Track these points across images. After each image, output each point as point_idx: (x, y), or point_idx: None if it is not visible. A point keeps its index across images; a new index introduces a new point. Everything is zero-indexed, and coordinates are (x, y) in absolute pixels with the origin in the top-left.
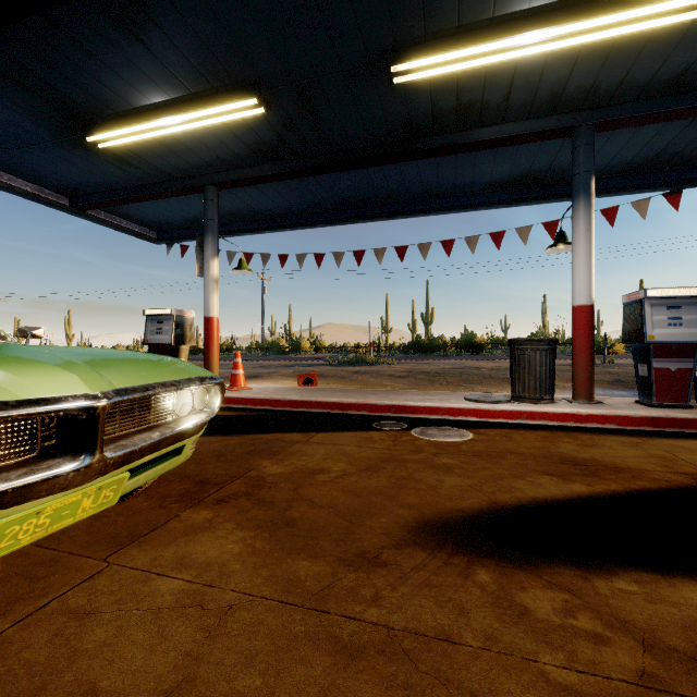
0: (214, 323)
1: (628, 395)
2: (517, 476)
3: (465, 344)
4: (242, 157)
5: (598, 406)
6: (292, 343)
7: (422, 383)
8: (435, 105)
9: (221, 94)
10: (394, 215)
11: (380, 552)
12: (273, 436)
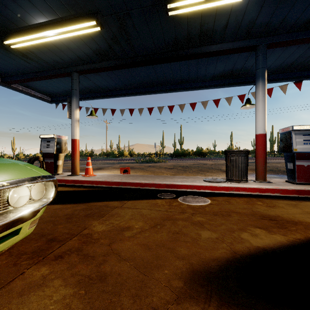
0: (76, 142)
1: (277, 177)
2: (242, 229)
3: (198, 153)
4: (90, 57)
5: (269, 184)
6: (120, 152)
7: (180, 172)
8: (189, 30)
9: (76, 18)
10: (167, 90)
11: (166, 309)
12: (103, 203)
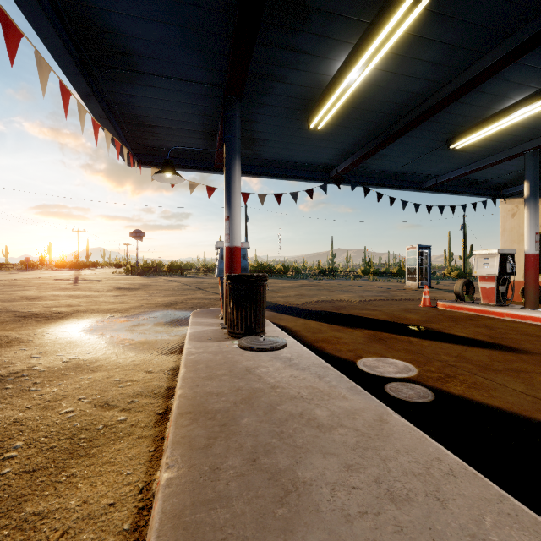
0: None
1: (112, 324)
2: (428, 346)
3: None
4: None
5: None
6: None
7: None
8: None
9: None
10: None
11: None
12: None
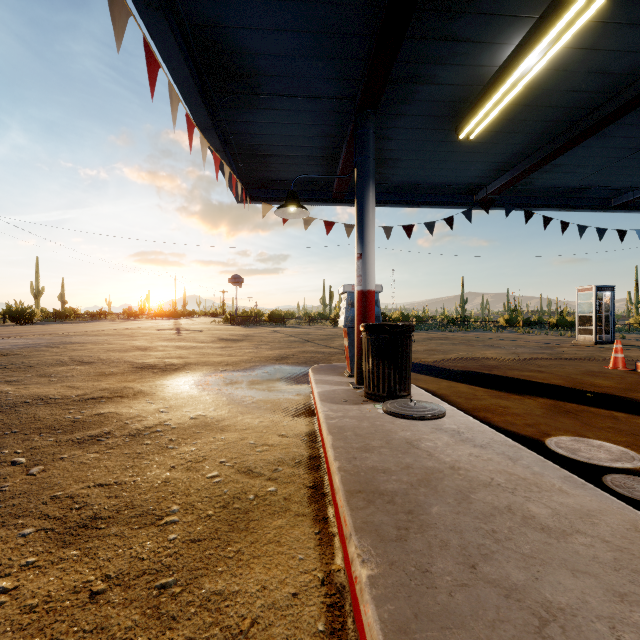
0: None
1: (226, 379)
2: None
3: None
4: None
5: None
6: None
7: None
8: None
9: None
10: None
11: None
12: None
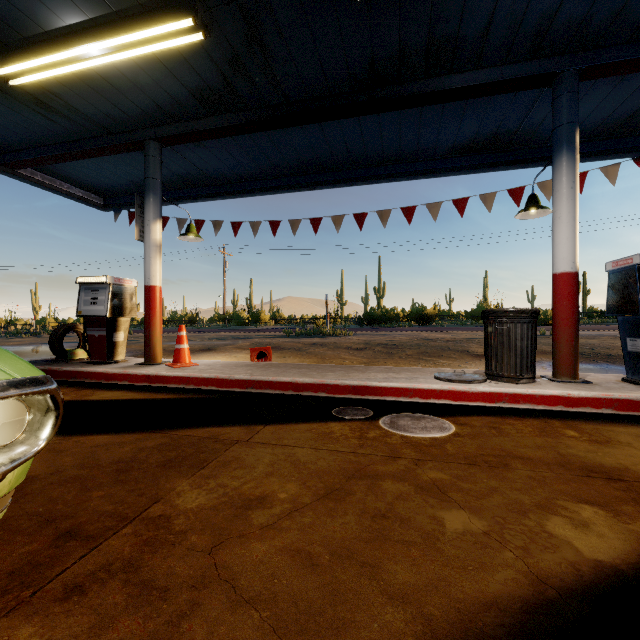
0: (155, 293)
1: (596, 369)
2: (545, 506)
3: (416, 316)
4: (185, 106)
5: (587, 387)
6: (252, 315)
7: (380, 356)
8: (403, 40)
9: (149, 13)
10: (353, 180)
11: None
12: (208, 431)
